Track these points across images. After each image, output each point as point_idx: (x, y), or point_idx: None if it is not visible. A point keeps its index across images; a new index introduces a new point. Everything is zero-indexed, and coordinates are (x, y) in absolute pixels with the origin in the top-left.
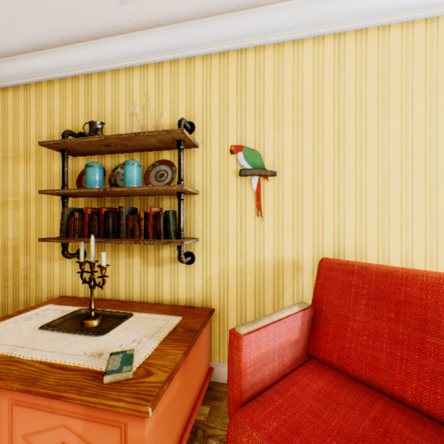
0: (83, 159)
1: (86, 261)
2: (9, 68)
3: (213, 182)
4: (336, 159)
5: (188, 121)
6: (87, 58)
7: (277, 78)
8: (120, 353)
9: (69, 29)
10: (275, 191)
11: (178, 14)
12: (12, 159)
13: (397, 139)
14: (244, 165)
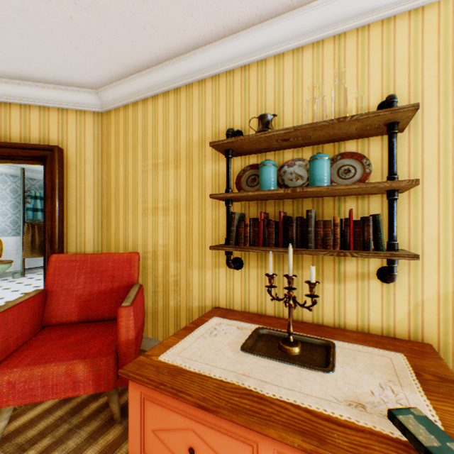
0: (238, 160)
1: (274, 274)
2: (161, 74)
3: (426, 175)
4: None
5: (384, 99)
6: (247, 47)
7: None
8: (404, 412)
9: (237, 15)
10: None
11: None
12: (161, 165)
13: None
14: None
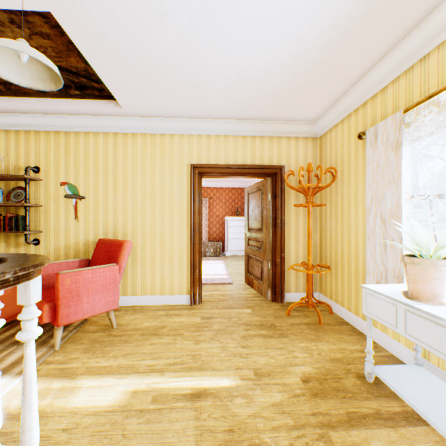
0: None
1: None
2: None
3: (52, 200)
4: (114, 192)
5: (37, 166)
6: None
7: (86, 150)
8: None
9: None
10: (86, 206)
11: (26, 111)
12: None
13: (140, 185)
14: (69, 192)
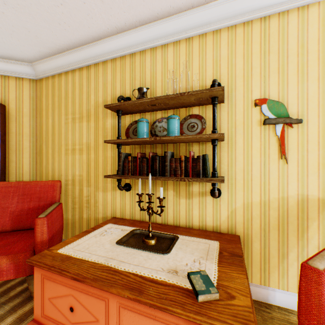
0: (128, 117)
1: (142, 193)
2: (77, 55)
3: (237, 130)
4: None
5: None
6: (133, 41)
7: (301, 37)
8: (196, 273)
9: (124, 20)
10: (299, 136)
11: None
12: (78, 119)
13: None
14: (268, 115)
